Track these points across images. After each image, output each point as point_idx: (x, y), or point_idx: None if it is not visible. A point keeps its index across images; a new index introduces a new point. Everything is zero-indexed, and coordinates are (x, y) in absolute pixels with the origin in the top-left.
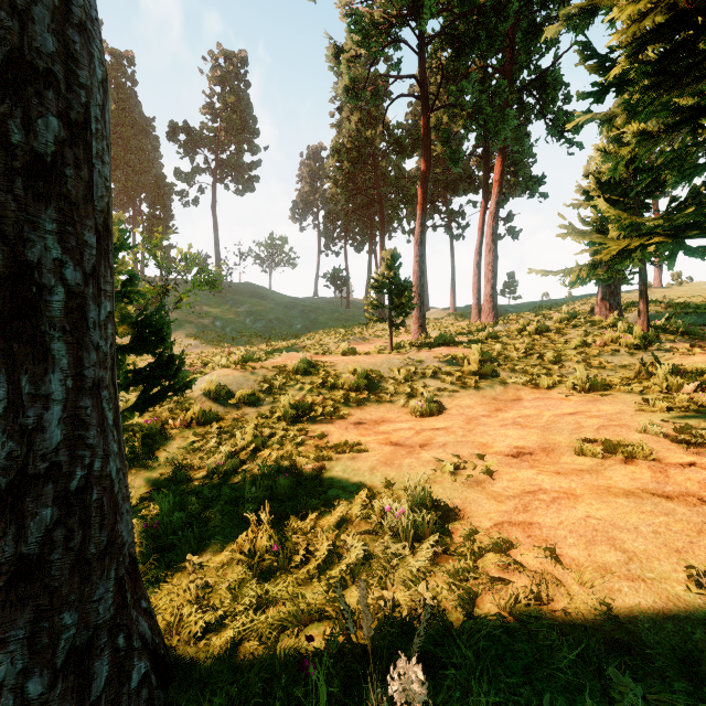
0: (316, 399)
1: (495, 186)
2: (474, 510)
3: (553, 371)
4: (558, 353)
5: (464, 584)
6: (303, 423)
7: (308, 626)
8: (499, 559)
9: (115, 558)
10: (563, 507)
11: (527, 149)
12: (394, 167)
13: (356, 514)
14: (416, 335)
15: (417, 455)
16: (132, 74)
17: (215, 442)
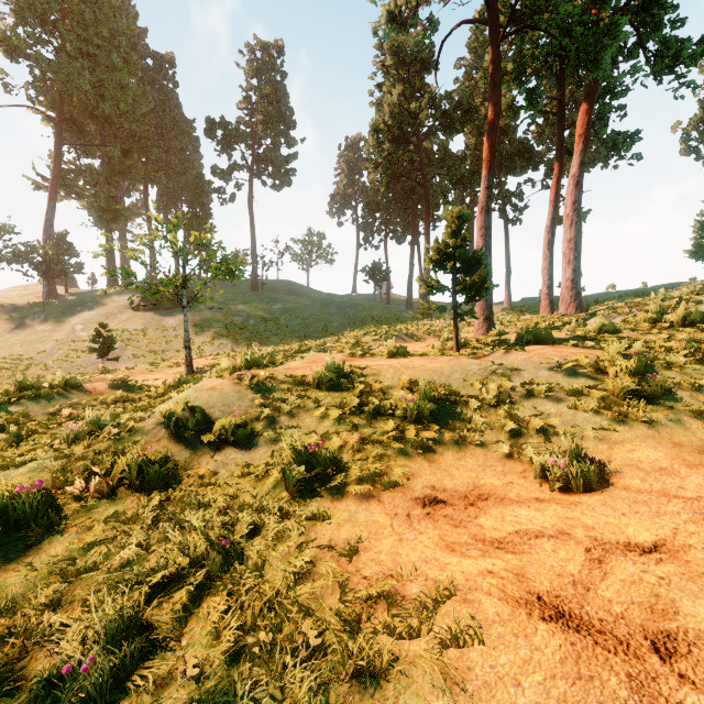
0: (347, 438)
1: (579, 142)
2: None
3: None
4: None
5: None
6: (322, 493)
7: None
8: None
9: None
10: None
11: (620, 94)
12: (439, 148)
13: None
14: (481, 331)
15: None
16: (173, 75)
17: (136, 544)
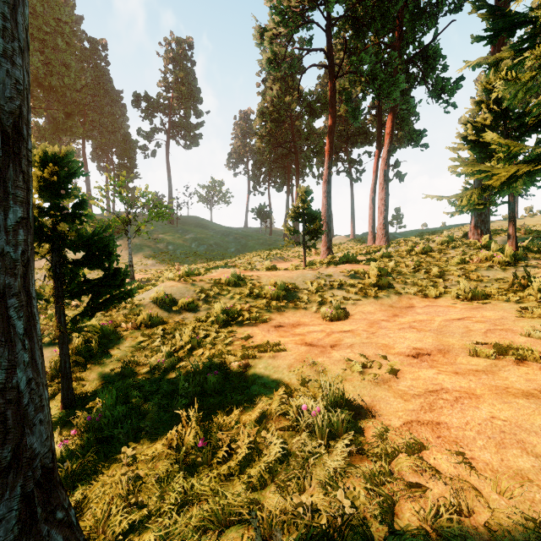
0: (243, 306)
1: (387, 138)
2: (383, 408)
3: (438, 283)
4: (442, 269)
5: (381, 488)
6: (233, 325)
7: (228, 527)
8: (412, 461)
9: (21, 473)
10: (466, 407)
11: (412, 108)
12: (306, 125)
13: (276, 410)
14: (324, 255)
15: (328, 354)
16: (106, 56)
17: (159, 342)
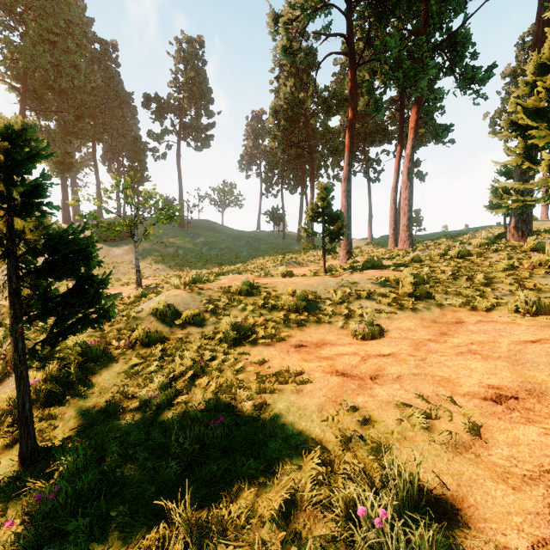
0: (257, 320)
1: (411, 133)
2: (482, 503)
3: (486, 292)
4: (487, 275)
5: None
6: (245, 344)
7: None
8: None
9: None
10: None
11: (438, 100)
12: (321, 124)
13: (309, 495)
14: (344, 260)
15: (370, 391)
16: (116, 58)
17: (156, 366)
